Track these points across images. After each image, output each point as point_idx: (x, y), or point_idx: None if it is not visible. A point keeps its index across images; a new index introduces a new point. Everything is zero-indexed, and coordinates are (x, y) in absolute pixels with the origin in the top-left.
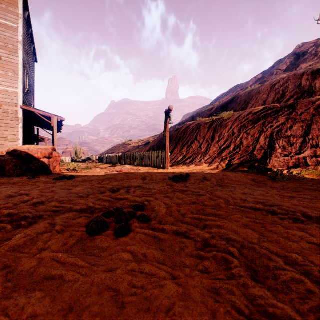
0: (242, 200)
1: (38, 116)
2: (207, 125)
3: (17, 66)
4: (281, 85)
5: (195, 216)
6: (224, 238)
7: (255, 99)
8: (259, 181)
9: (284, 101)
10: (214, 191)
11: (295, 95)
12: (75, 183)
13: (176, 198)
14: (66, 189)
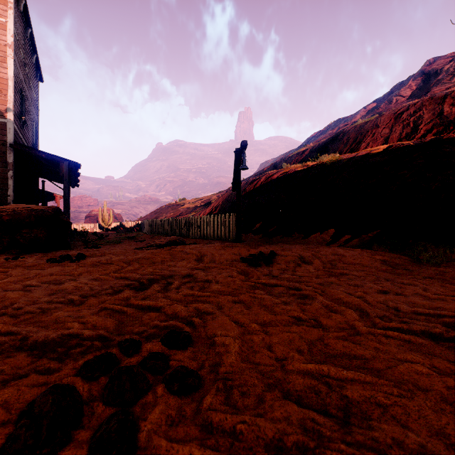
0: (391, 310)
1: (40, 161)
2: (299, 175)
3: (5, 83)
4: (412, 113)
5: (312, 367)
6: None
7: (371, 135)
8: (395, 265)
9: (417, 138)
10: (326, 286)
11: (435, 129)
12: (79, 268)
13: (259, 306)
14: (54, 283)
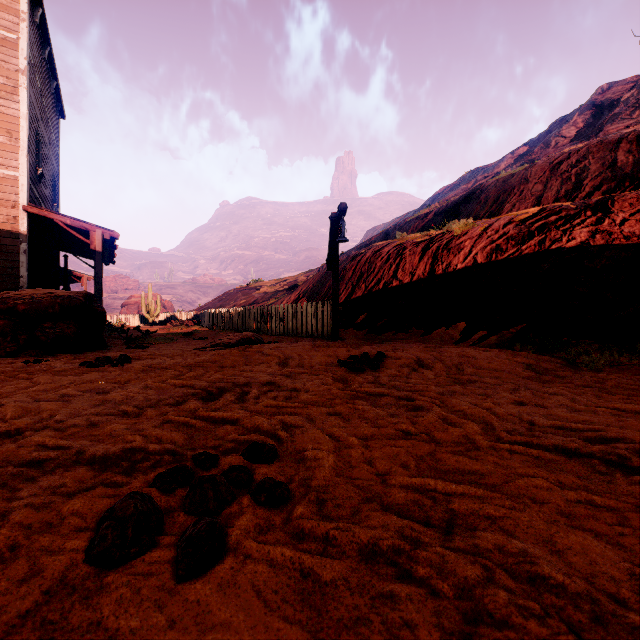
0: (523, 424)
1: (63, 229)
2: (418, 248)
3: (17, 122)
4: (574, 163)
5: (418, 481)
6: (523, 575)
7: (519, 193)
8: (542, 370)
9: (580, 197)
10: (447, 396)
11: (604, 185)
12: (125, 374)
13: (360, 419)
14: (97, 392)
